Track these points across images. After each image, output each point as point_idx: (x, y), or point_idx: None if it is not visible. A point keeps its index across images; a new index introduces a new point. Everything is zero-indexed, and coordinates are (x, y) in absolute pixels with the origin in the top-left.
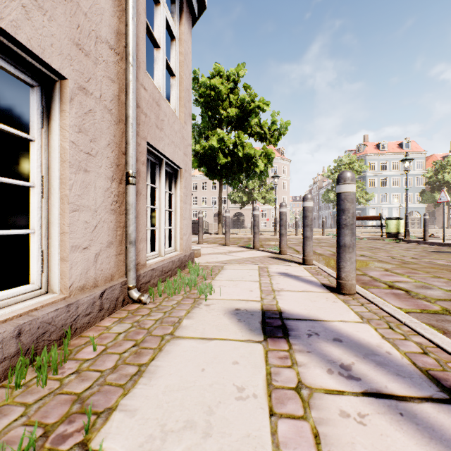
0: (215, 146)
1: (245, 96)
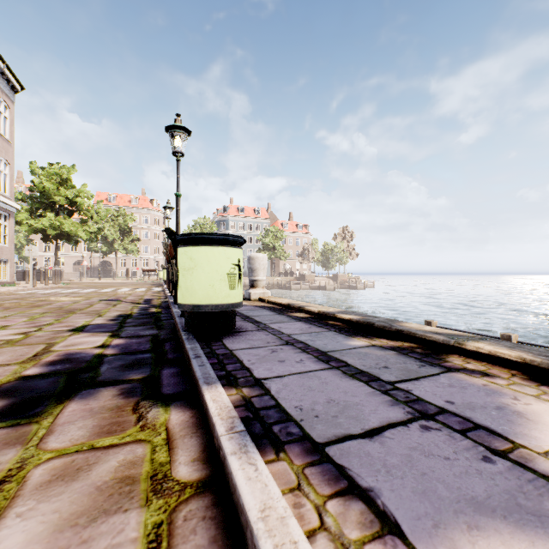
0: (46, 224)
1: (71, 194)
